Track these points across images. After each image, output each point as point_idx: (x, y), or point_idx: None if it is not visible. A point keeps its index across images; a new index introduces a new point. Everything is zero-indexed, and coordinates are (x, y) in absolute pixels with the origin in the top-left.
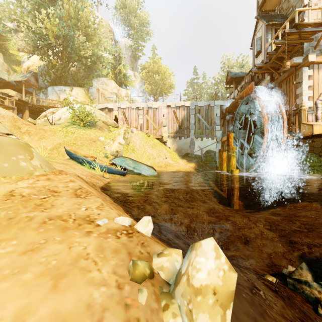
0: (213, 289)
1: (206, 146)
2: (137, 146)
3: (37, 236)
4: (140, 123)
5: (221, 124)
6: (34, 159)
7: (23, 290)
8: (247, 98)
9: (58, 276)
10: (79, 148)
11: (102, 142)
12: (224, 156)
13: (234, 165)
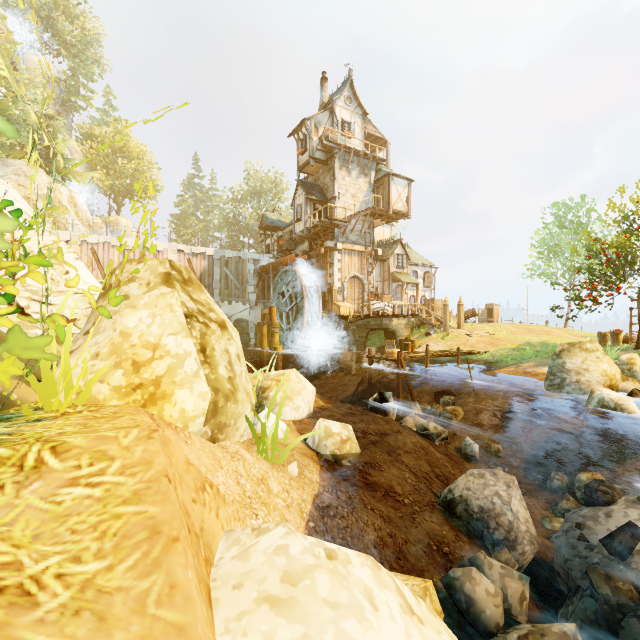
0: None
1: (235, 313)
2: None
3: None
4: None
5: (255, 284)
6: None
7: None
8: (289, 269)
9: None
10: None
11: None
12: (265, 331)
13: (278, 342)
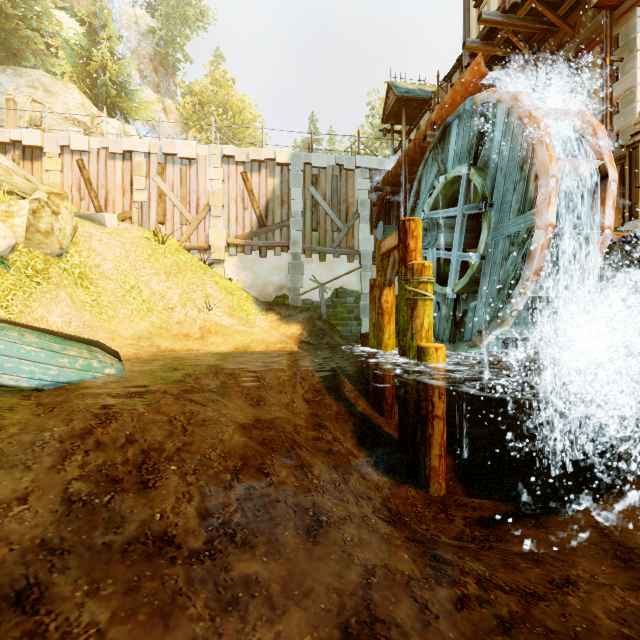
0: None
1: (333, 277)
2: (103, 267)
3: None
4: (137, 200)
5: (372, 220)
6: None
7: None
8: (461, 111)
9: None
10: None
11: None
12: (388, 302)
13: (428, 332)
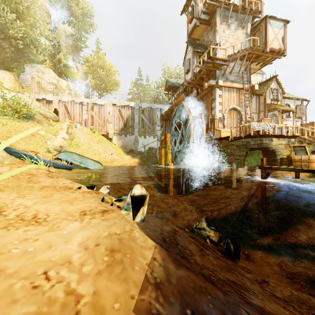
0: (139, 200)
1: (148, 143)
2: (81, 142)
3: (44, 193)
4: (84, 118)
5: (161, 125)
6: (0, 151)
7: (57, 205)
8: (180, 106)
9: (70, 202)
10: (15, 141)
11: (43, 136)
12: (163, 152)
13: (170, 160)
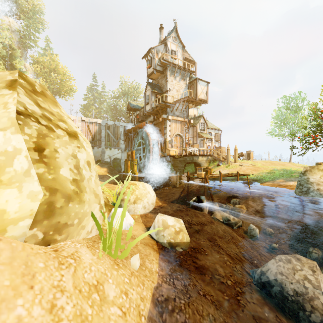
0: None
1: (113, 154)
2: None
3: None
4: None
5: (124, 139)
6: None
7: None
8: (142, 130)
9: None
10: None
11: None
12: (129, 164)
13: (136, 170)
